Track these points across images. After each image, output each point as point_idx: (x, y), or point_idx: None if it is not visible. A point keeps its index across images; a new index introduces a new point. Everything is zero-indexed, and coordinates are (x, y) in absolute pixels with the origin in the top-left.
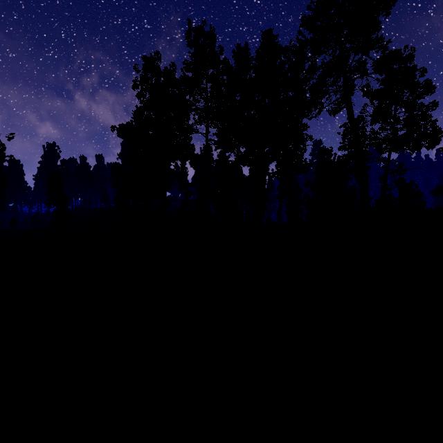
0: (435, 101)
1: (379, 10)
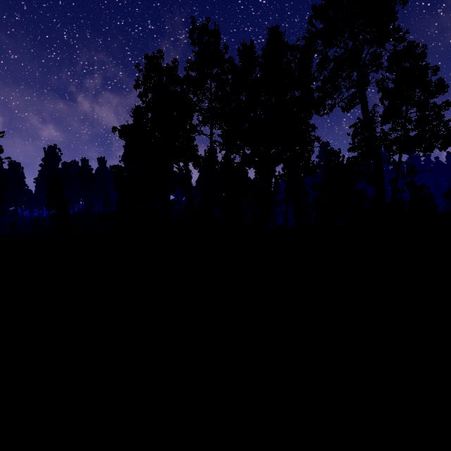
0: (448, 100)
1: None
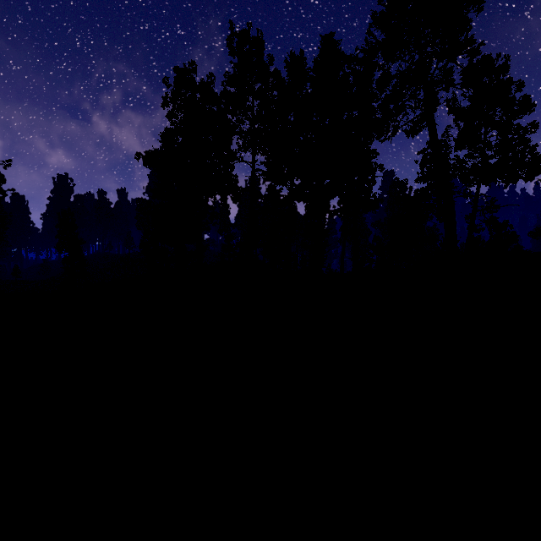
0: (534, 122)
1: (470, 3)
